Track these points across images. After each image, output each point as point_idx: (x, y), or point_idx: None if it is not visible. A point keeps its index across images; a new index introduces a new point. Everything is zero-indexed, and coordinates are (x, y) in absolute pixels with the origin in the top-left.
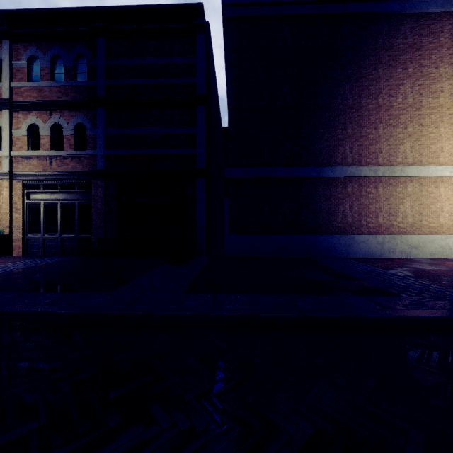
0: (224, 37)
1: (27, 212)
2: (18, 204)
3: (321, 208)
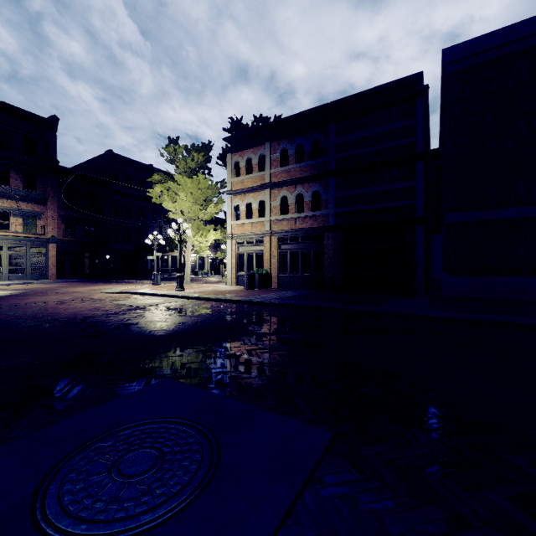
0: (441, 85)
1: (279, 258)
2: (274, 252)
3: None
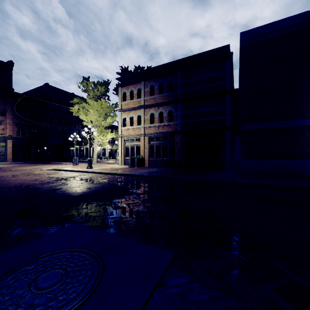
0: (239, 52)
1: (149, 149)
2: (146, 146)
3: (308, 144)
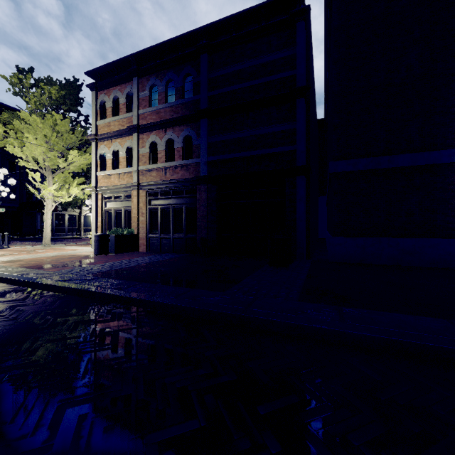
0: (325, 17)
1: (149, 216)
2: (143, 209)
3: None
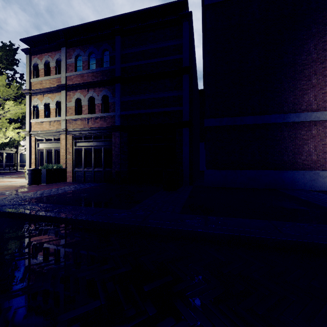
0: (202, 21)
1: (74, 154)
2: (70, 149)
3: (286, 148)
